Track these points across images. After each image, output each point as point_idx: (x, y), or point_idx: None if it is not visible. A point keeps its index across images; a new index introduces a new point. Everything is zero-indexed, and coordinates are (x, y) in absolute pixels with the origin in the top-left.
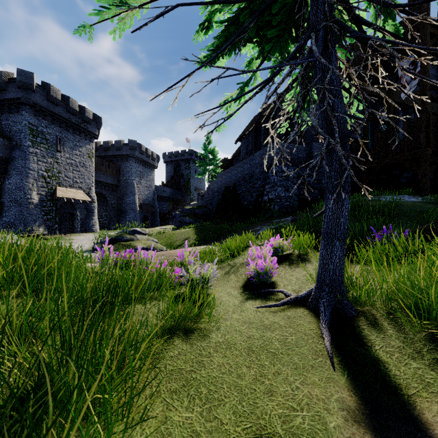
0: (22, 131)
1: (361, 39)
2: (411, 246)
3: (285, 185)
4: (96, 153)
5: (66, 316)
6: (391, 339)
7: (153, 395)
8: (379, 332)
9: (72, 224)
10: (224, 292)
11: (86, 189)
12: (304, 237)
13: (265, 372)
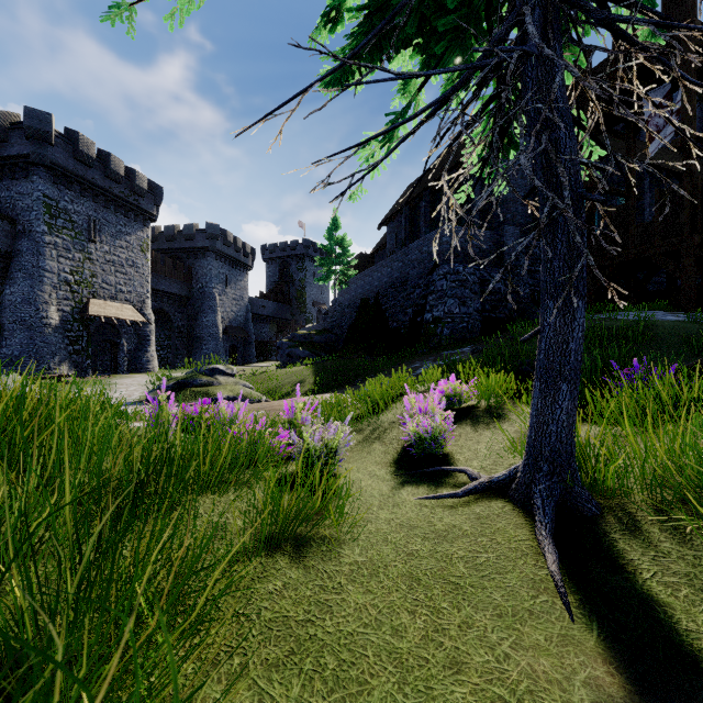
0: (34, 209)
1: (607, 23)
2: (686, 393)
3: (459, 296)
4: (153, 245)
5: (68, 522)
6: (669, 559)
7: (234, 673)
8: (646, 547)
9: (114, 360)
10: (364, 472)
11: (137, 302)
12: (496, 378)
13: (443, 623)
